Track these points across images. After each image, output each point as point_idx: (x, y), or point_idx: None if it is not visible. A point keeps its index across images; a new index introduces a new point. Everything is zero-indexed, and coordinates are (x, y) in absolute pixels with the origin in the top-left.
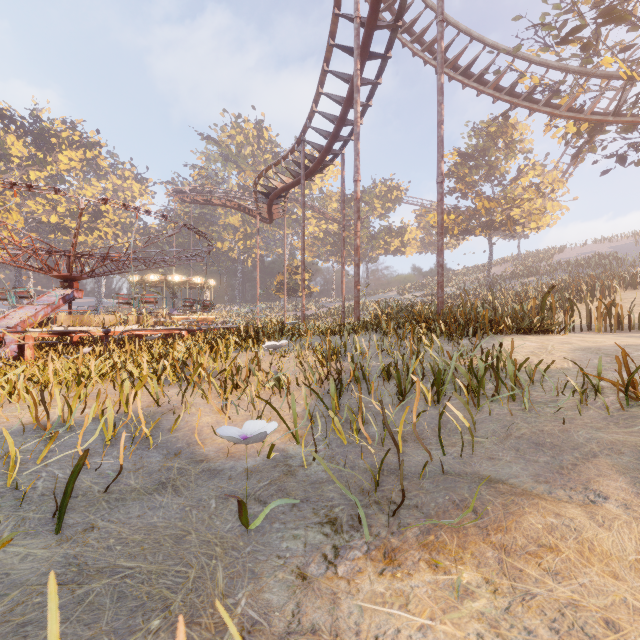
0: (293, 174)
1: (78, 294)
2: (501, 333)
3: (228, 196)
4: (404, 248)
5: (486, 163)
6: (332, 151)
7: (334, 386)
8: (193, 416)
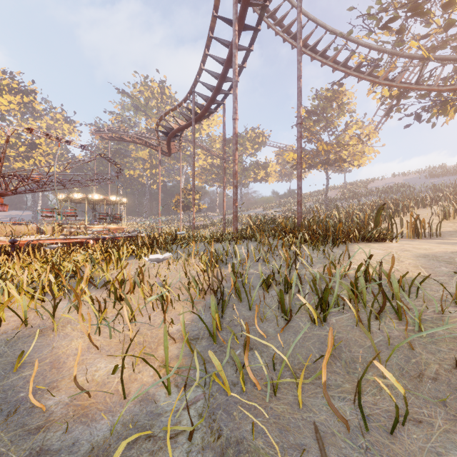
0: (186, 118)
1: (2, 208)
2: (350, 241)
3: (137, 135)
4: (267, 177)
5: (324, 118)
6: (216, 101)
7: (216, 305)
8: (64, 338)
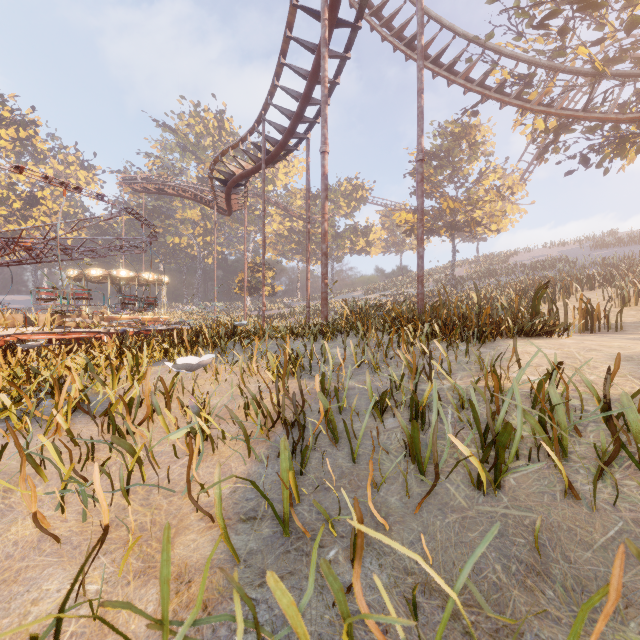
0: (253, 159)
1: None
2: (500, 336)
3: (183, 185)
4: (369, 248)
5: (450, 164)
6: (296, 134)
7: (289, 455)
8: (1, 517)
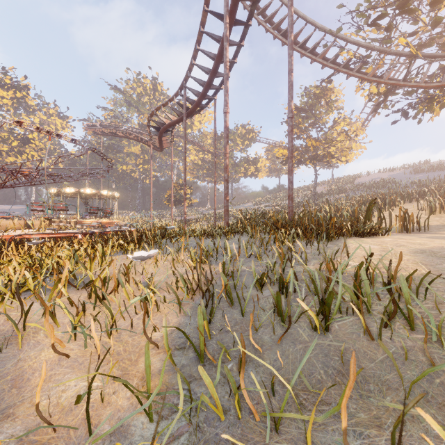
0: (177, 113)
1: None
2: (342, 236)
3: (129, 130)
4: (257, 173)
5: (313, 115)
6: (207, 96)
7: (204, 311)
8: (34, 347)
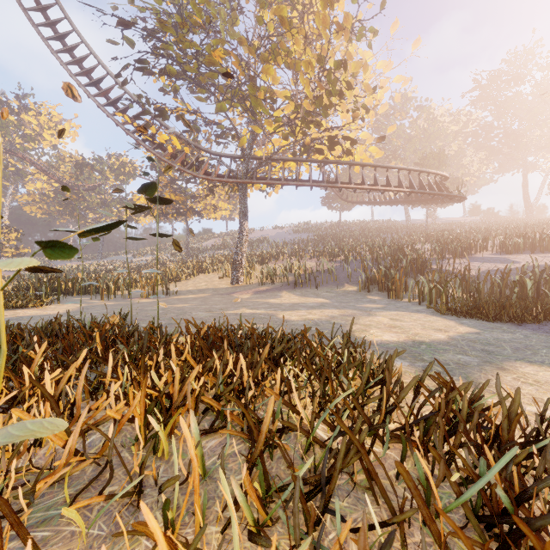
0: None
1: None
2: None
3: None
4: (138, 217)
5: None
6: None
7: None
8: None
